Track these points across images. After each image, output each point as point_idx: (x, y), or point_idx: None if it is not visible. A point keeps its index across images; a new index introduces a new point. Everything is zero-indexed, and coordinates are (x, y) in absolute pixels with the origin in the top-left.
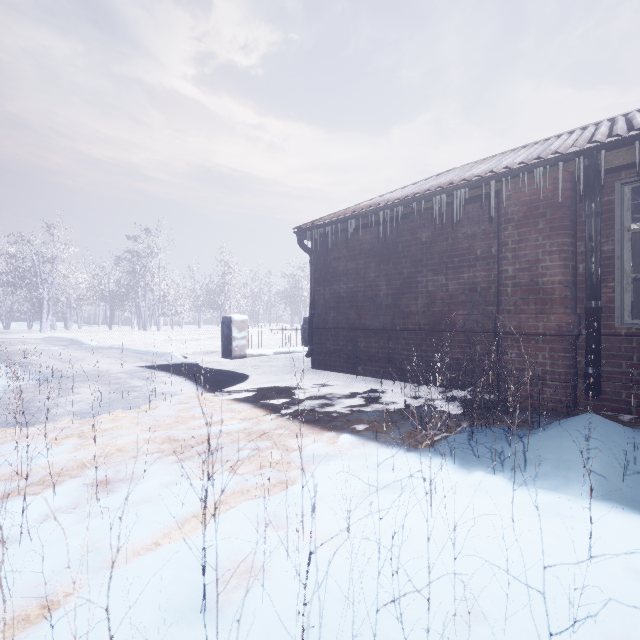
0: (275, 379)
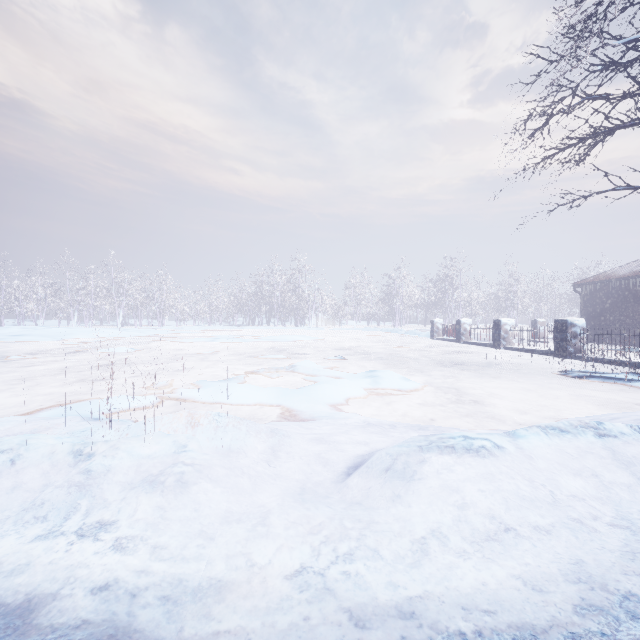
0: None
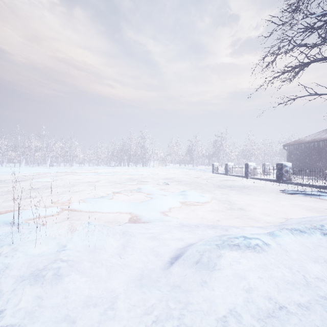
0: None
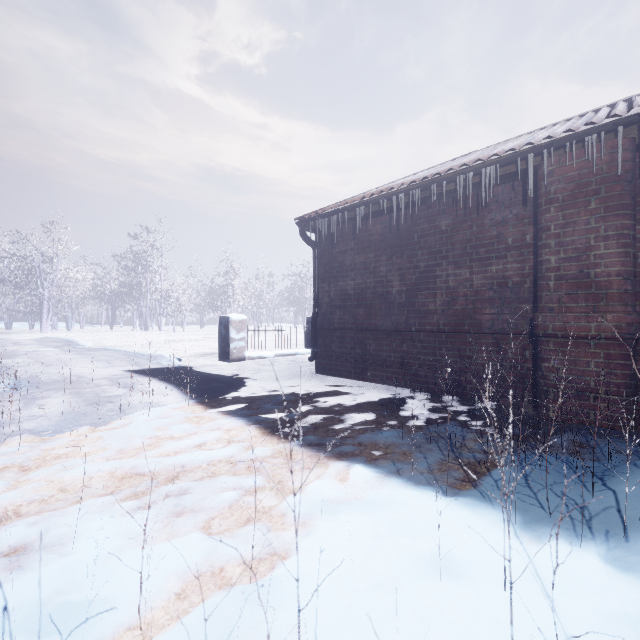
0: (274, 386)
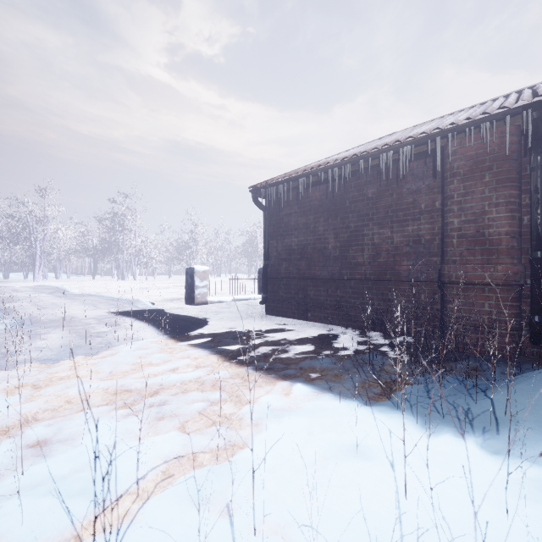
0: (232, 324)
